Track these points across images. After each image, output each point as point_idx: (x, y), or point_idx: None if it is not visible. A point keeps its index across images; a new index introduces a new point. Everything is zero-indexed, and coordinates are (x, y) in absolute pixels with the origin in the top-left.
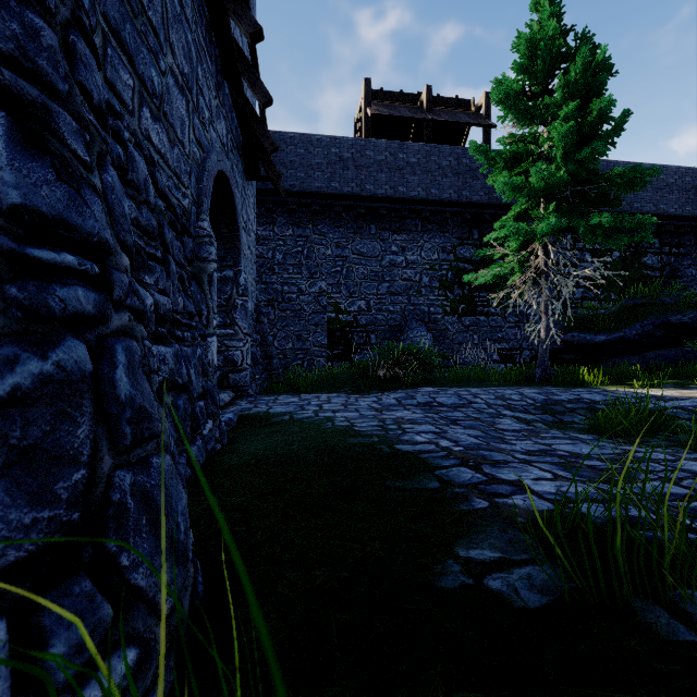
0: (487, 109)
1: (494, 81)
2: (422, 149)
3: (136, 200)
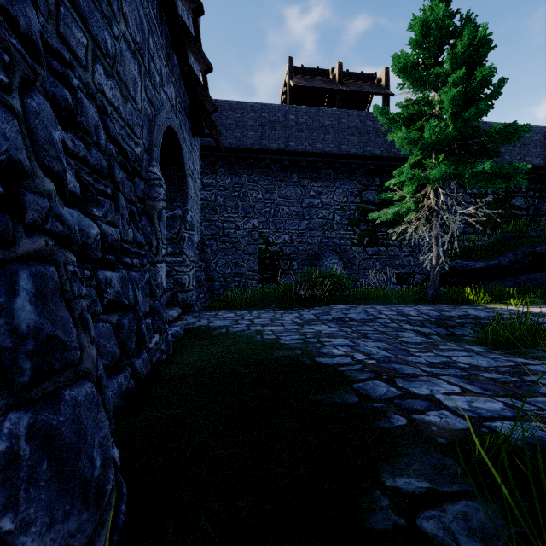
0: (386, 81)
1: (394, 55)
2: (334, 113)
3: (85, 141)
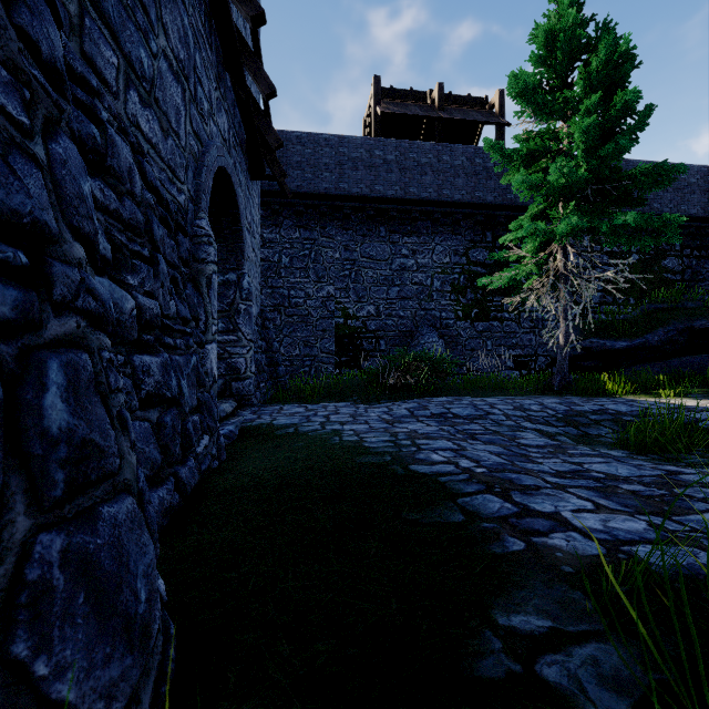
0: (501, 107)
1: (510, 75)
2: (433, 149)
3: (117, 190)
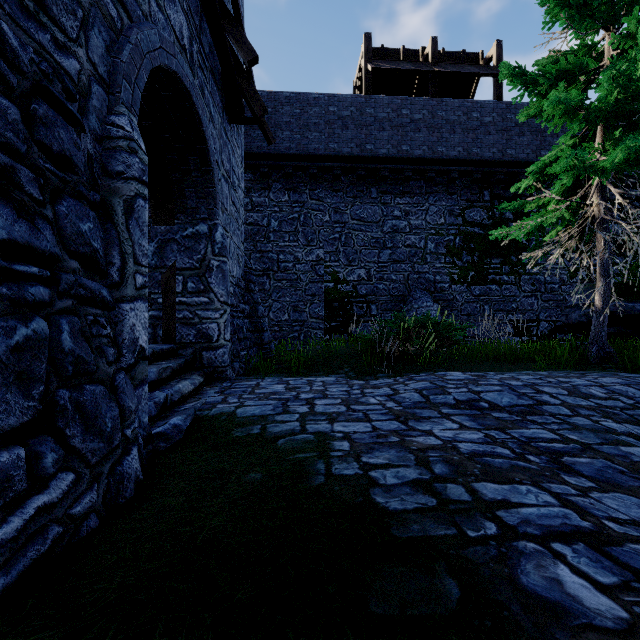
0: (499, 59)
1: None
2: (427, 104)
3: None
